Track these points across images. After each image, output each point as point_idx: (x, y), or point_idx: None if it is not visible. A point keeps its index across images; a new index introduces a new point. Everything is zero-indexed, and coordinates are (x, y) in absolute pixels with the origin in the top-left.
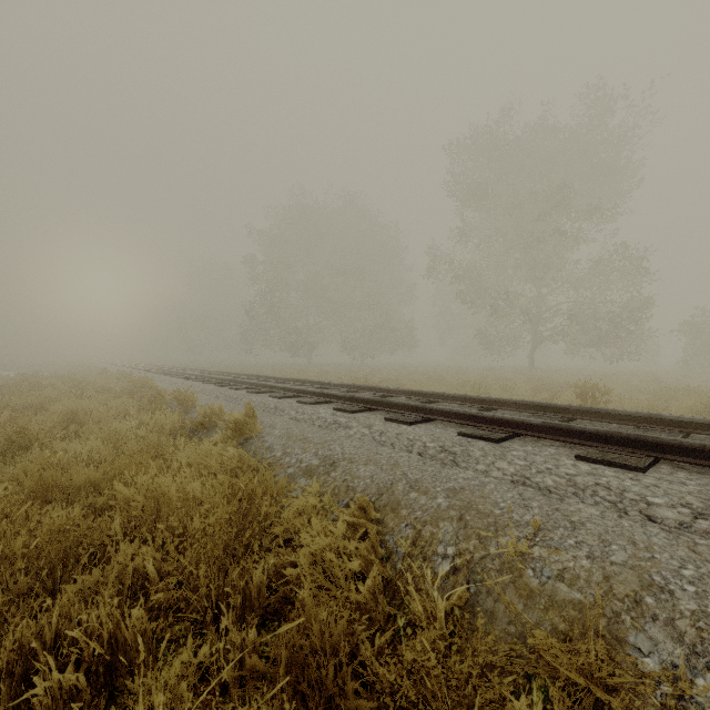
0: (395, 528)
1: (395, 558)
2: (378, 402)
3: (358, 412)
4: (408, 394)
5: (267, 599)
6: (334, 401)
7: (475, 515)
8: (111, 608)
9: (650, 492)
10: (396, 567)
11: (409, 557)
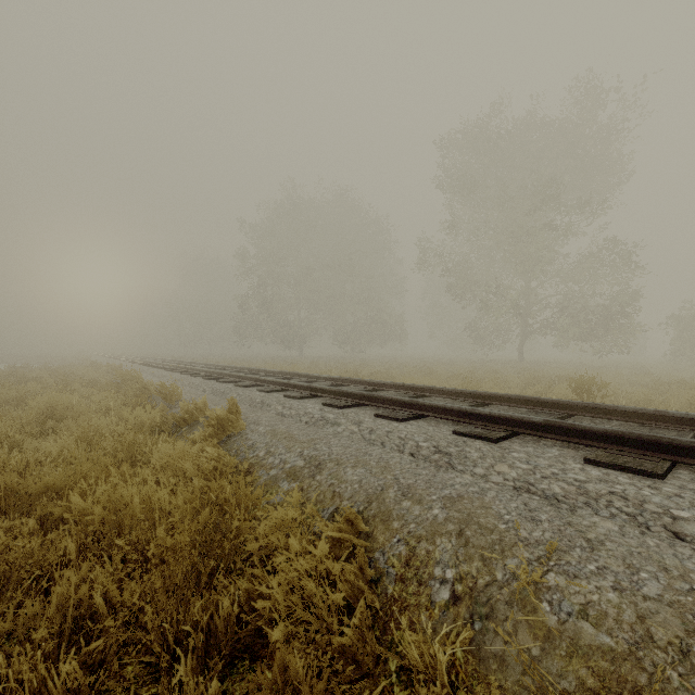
0: (386, 544)
1: (386, 581)
2: (368, 396)
3: (347, 407)
4: (399, 388)
5: (237, 634)
6: (322, 395)
7: (476, 530)
8: (44, 654)
9: (674, 503)
10: (387, 592)
11: (402, 580)
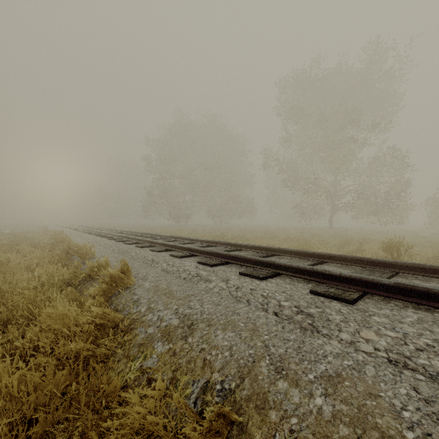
0: None
1: None
2: (233, 257)
3: (217, 265)
4: (255, 248)
5: None
6: (198, 254)
7: None
8: None
9: None
10: None
11: None
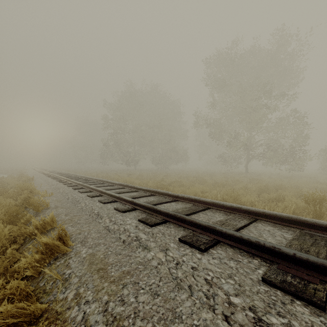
0: None
1: None
2: (172, 215)
3: (157, 224)
4: (192, 200)
5: None
6: (140, 209)
7: None
8: None
9: None
10: None
11: None
